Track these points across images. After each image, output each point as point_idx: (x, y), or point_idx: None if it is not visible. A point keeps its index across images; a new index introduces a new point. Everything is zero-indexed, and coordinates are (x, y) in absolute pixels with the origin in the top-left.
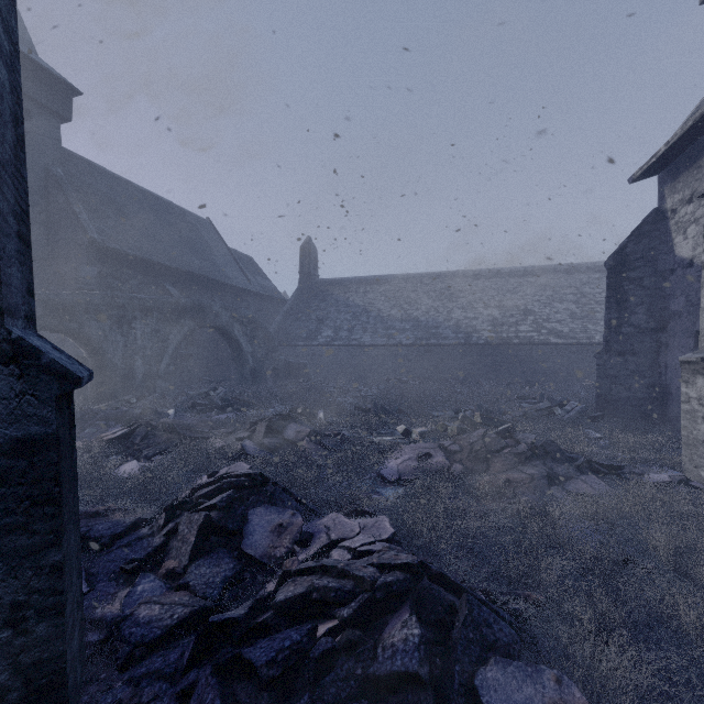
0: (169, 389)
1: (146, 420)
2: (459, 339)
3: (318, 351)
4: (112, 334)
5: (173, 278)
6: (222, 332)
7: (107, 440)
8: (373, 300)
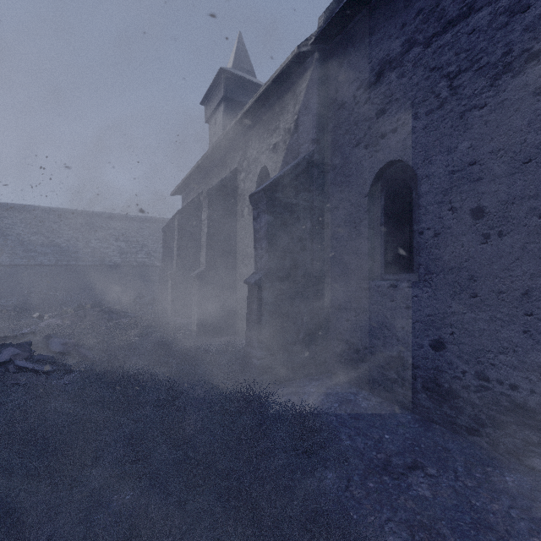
0: None
1: None
2: (95, 261)
3: None
4: None
5: None
6: None
7: None
8: (12, 226)
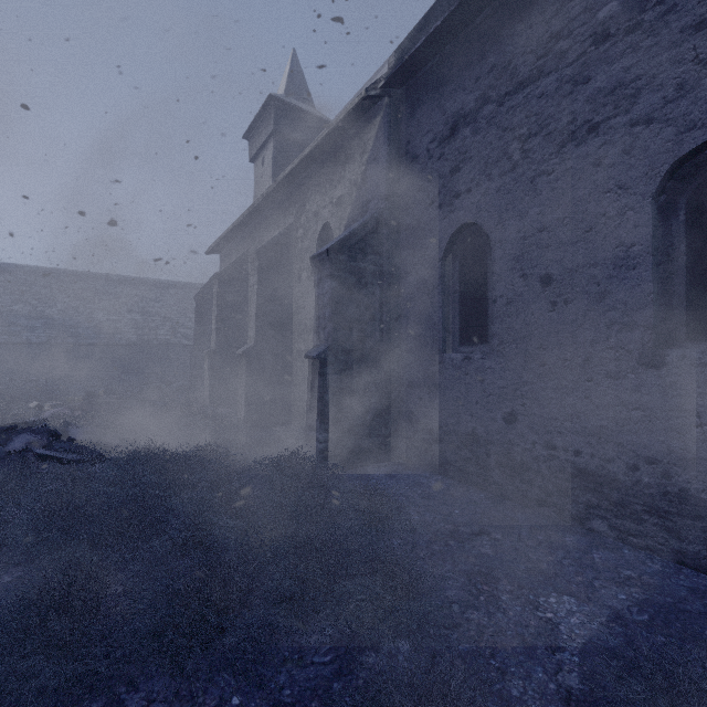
0: None
1: None
2: (101, 339)
3: None
4: None
5: None
6: None
7: None
8: None
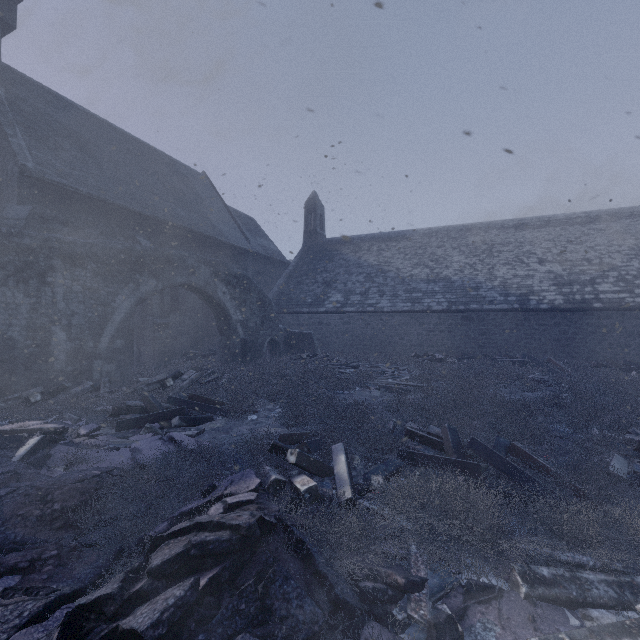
0: (116, 374)
1: None
2: (510, 303)
3: (325, 319)
4: (6, 293)
5: (149, 230)
6: (202, 294)
7: None
8: (390, 259)
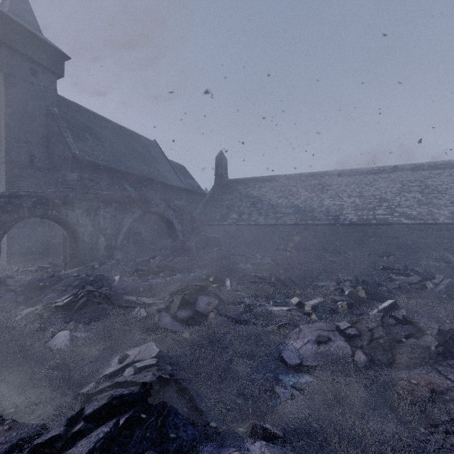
0: (124, 257)
1: (90, 290)
2: (329, 220)
3: (227, 228)
4: (83, 219)
5: (129, 180)
6: (161, 216)
7: (56, 307)
8: (265, 193)
